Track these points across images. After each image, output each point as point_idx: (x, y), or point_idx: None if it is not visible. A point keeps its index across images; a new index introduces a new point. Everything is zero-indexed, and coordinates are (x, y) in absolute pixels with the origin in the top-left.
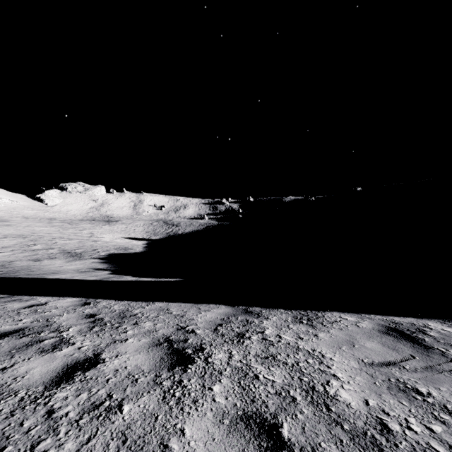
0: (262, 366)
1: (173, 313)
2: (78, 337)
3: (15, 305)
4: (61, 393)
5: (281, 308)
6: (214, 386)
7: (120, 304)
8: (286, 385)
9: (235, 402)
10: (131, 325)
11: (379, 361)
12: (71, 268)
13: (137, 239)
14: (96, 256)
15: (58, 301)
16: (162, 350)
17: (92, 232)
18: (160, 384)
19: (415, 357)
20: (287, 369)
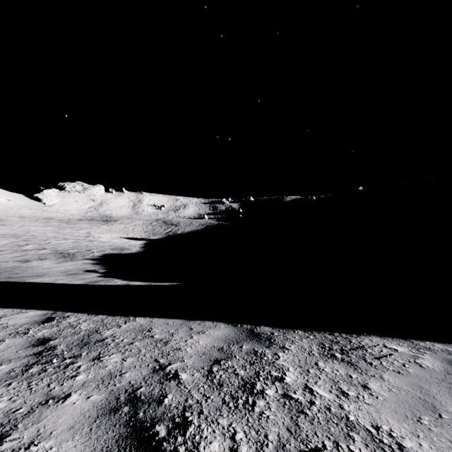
0: None
1: (154, 338)
2: None
3: None
4: None
5: (298, 329)
6: None
7: (92, 320)
8: None
9: None
10: (88, 360)
11: None
12: (60, 269)
13: (135, 238)
14: (89, 257)
15: (15, 315)
16: (116, 427)
17: (89, 232)
18: None
19: None
20: None
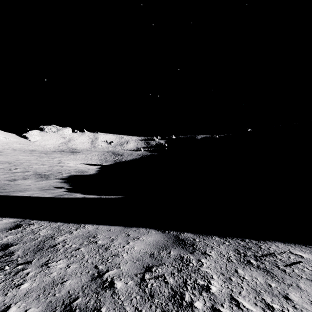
0: None
1: (97, 243)
2: None
3: None
4: None
5: (215, 235)
6: None
7: (50, 226)
8: None
9: None
10: (37, 266)
11: None
12: (37, 186)
13: (93, 164)
14: (59, 177)
15: None
16: None
17: (60, 160)
18: None
19: None
20: None
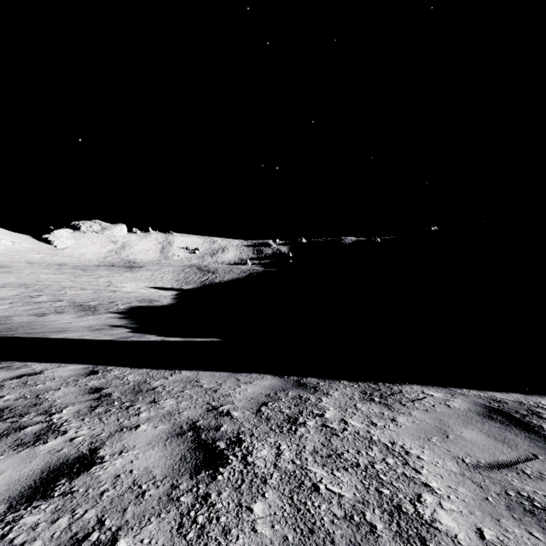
0: (323, 469)
1: (203, 387)
2: (73, 422)
3: (1, 375)
4: (31, 516)
5: (344, 380)
6: (254, 505)
7: (136, 373)
8: (359, 502)
9: (285, 533)
10: (146, 403)
11: (487, 461)
12: (82, 324)
13: (165, 288)
14: (114, 310)
15: (57, 369)
16: (185, 443)
17: (110, 281)
18: (177, 501)
19: (538, 457)
20: (359, 474)
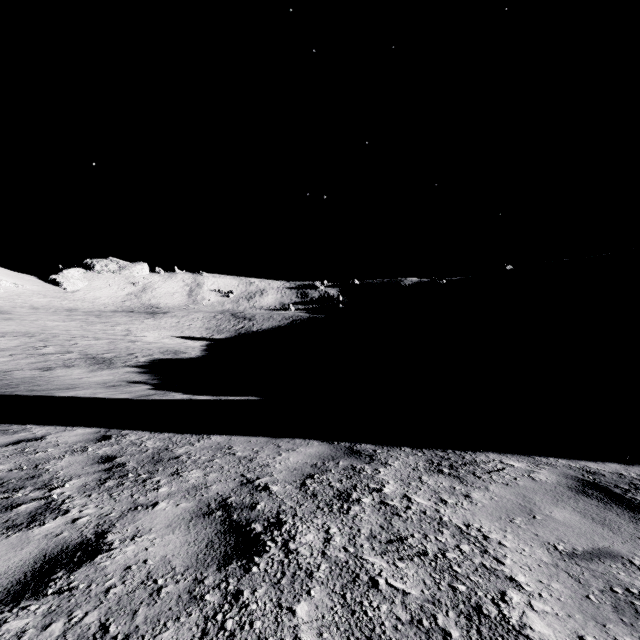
0: (382, 559)
1: (237, 455)
2: (78, 498)
3: None
4: (17, 620)
5: (406, 447)
6: (298, 605)
7: (157, 438)
8: (428, 601)
9: None
10: (167, 475)
11: (584, 548)
12: (95, 380)
13: (193, 338)
14: (132, 363)
15: (62, 433)
16: (212, 525)
17: (129, 329)
18: (201, 600)
19: None
20: (427, 565)
